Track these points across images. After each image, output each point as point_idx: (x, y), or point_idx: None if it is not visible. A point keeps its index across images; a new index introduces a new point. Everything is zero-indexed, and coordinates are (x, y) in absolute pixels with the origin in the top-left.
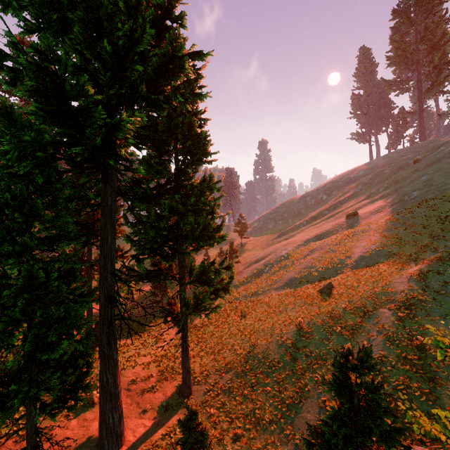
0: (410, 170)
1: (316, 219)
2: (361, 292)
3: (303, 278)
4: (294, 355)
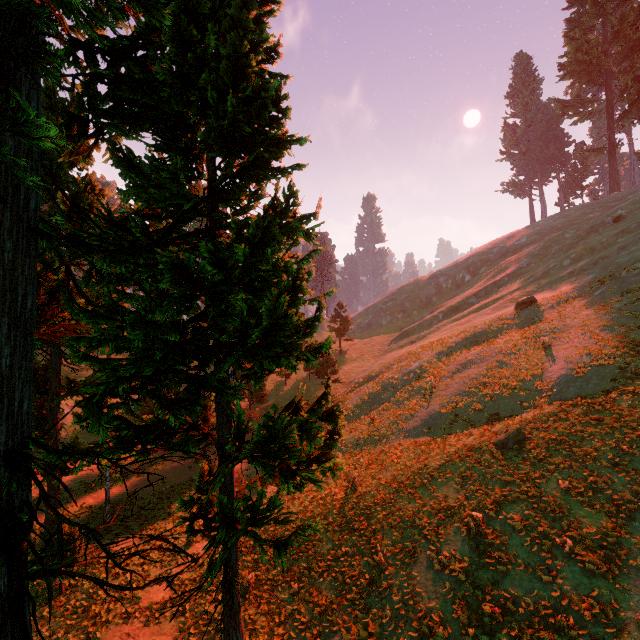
0: (611, 232)
1: (459, 311)
2: (592, 454)
3: (456, 413)
4: (474, 606)
